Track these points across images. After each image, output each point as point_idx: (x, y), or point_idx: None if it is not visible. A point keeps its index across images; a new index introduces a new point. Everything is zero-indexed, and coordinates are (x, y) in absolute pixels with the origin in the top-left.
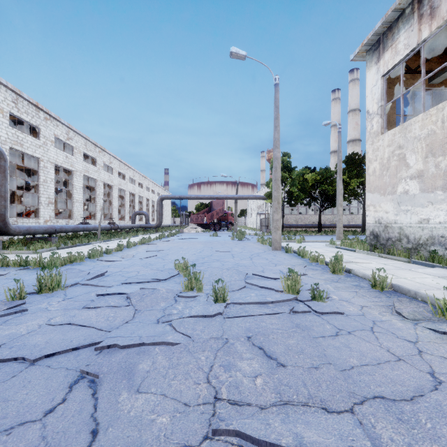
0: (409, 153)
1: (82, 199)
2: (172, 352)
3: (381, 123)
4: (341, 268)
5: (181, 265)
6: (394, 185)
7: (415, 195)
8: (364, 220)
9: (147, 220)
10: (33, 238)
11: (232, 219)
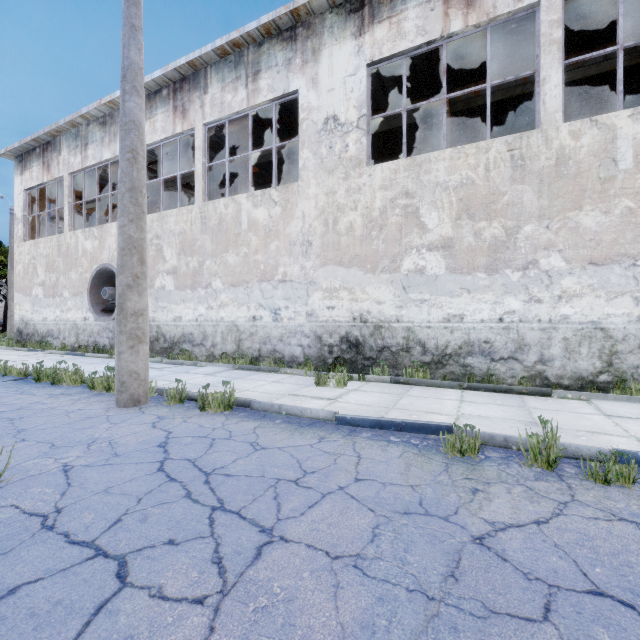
0: (39, 265)
1: None
2: None
3: (25, 232)
4: None
5: None
6: (32, 289)
7: (42, 299)
8: None
9: None
10: None
11: None
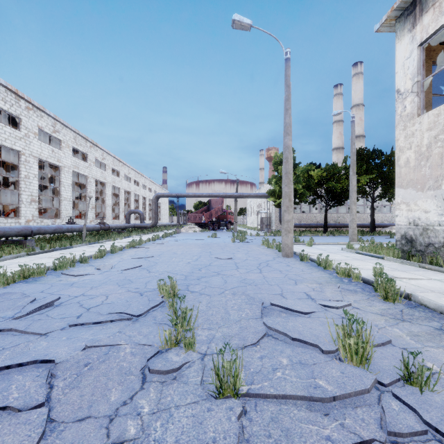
0: None
1: (70, 197)
2: None
3: (418, 103)
4: (398, 293)
5: (167, 288)
6: (438, 178)
7: None
8: (373, 219)
9: (142, 219)
10: (5, 241)
11: (232, 218)
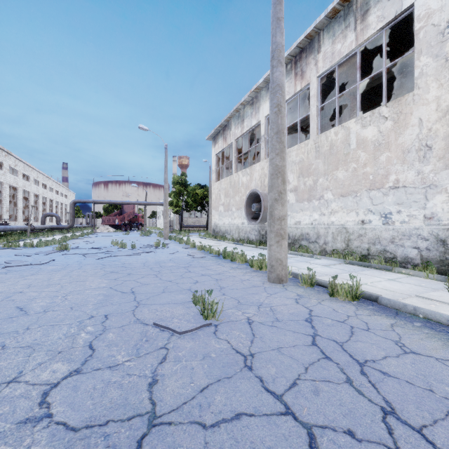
0: (221, 194)
1: None
2: (123, 251)
3: (215, 177)
4: (183, 241)
5: (115, 242)
6: (218, 207)
7: (223, 213)
8: None
9: (59, 221)
10: None
11: (143, 221)
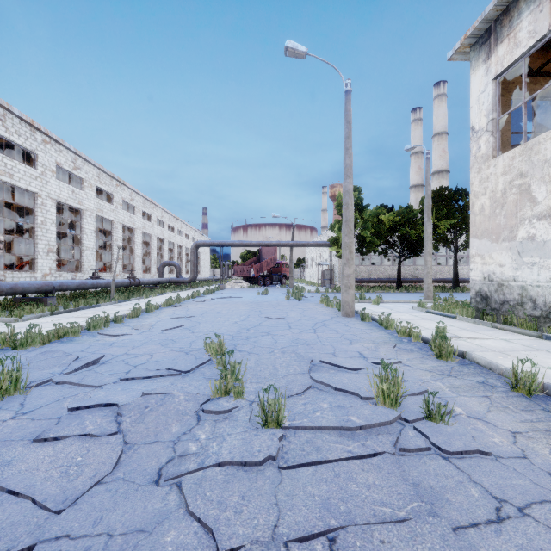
0: (536, 183)
1: (93, 246)
2: None
3: (493, 143)
4: (452, 351)
5: (215, 346)
6: (513, 228)
7: (546, 242)
8: (456, 273)
9: (179, 272)
10: (22, 298)
11: (287, 271)
